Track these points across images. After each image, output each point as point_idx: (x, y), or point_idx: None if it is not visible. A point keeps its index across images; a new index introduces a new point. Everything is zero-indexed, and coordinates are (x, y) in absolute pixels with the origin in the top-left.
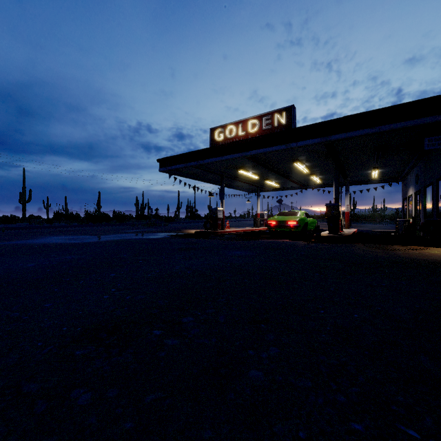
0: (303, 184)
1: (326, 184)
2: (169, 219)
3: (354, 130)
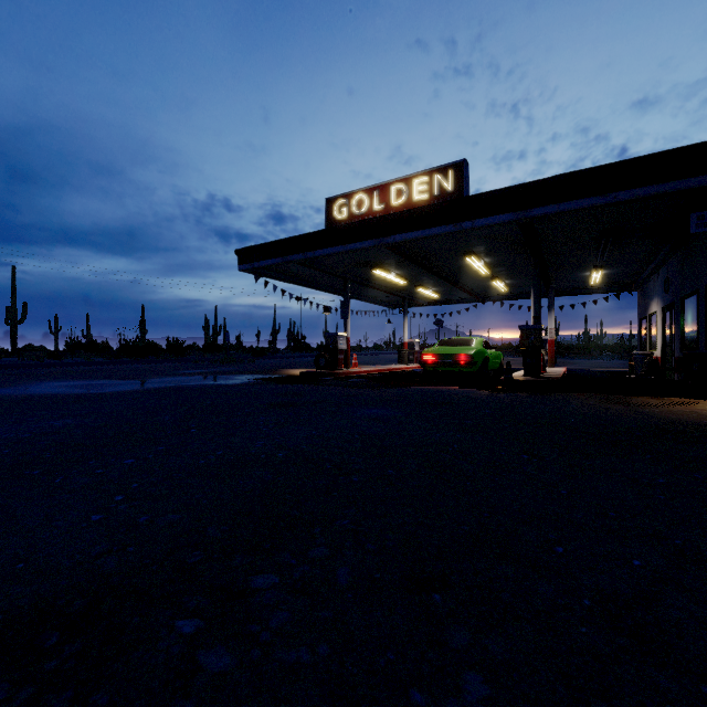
0: (478, 294)
1: (516, 294)
2: (259, 351)
3: (571, 199)
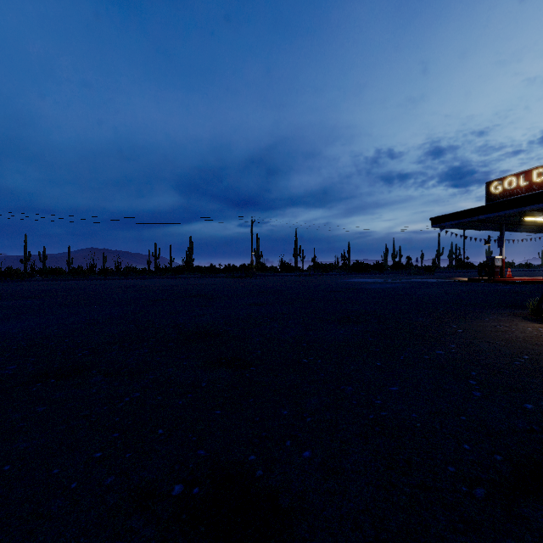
0: None
1: None
2: (430, 268)
3: None
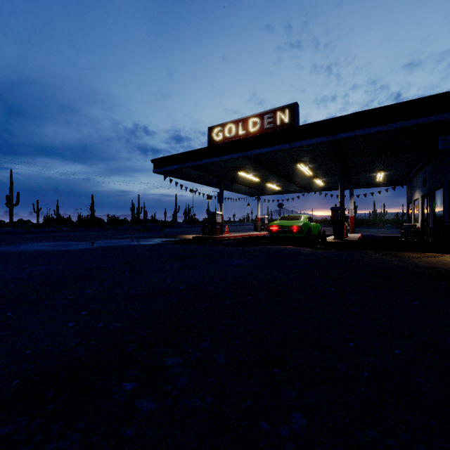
0: (305, 187)
1: (329, 187)
2: (166, 223)
3: (363, 128)
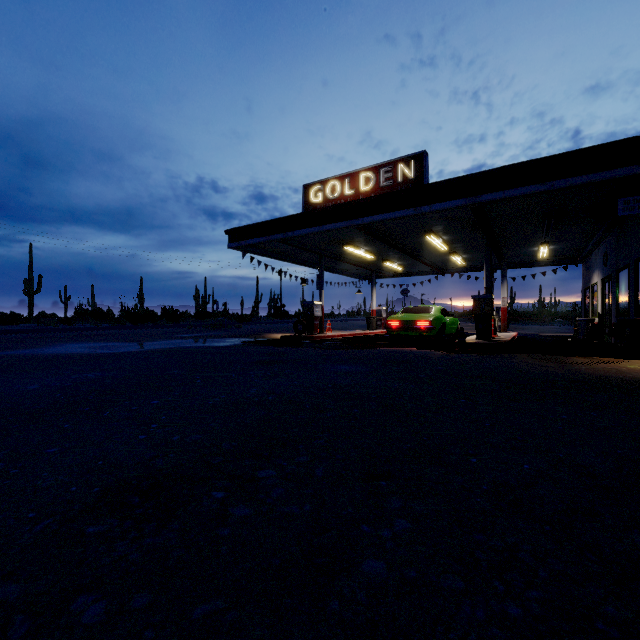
0: (439, 267)
1: (473, 267)
2: (244, 318)
3: (515, 187)
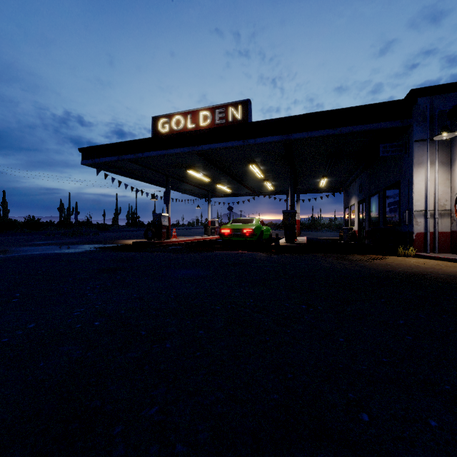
0: (255, 190)
1: (278, 191)
2: (104, 227)
3: (315, 130)
